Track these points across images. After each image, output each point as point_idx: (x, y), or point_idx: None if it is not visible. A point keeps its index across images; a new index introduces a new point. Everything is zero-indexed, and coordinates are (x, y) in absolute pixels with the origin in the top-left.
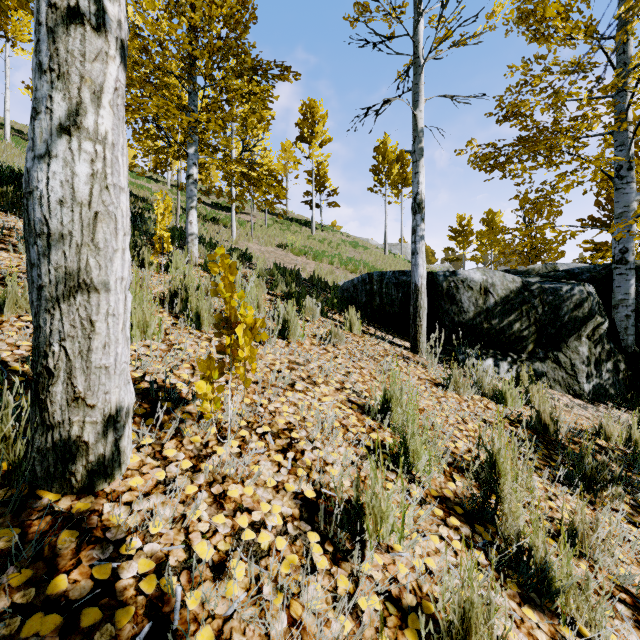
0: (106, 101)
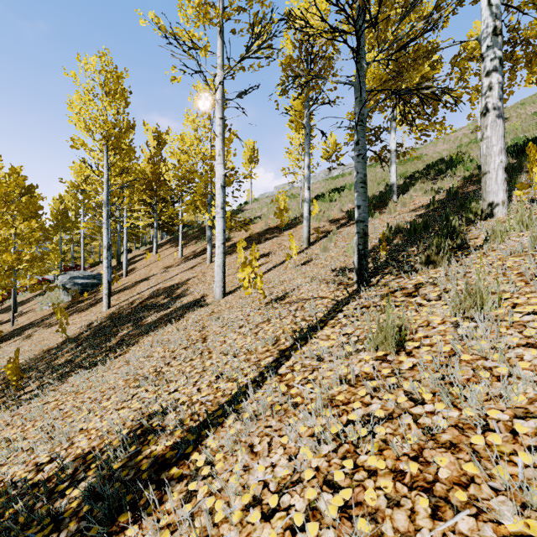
0: (488, 127)
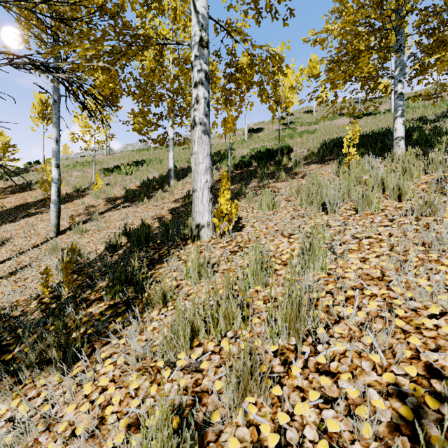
0: (196, 142)
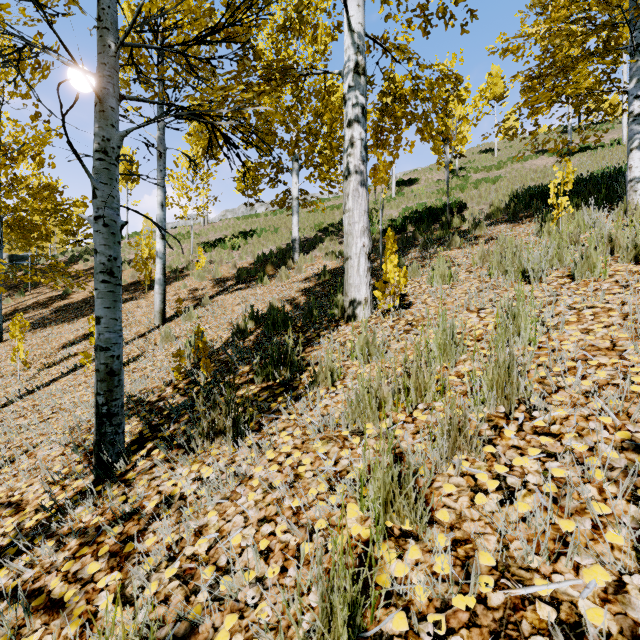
0: (350, 196)
